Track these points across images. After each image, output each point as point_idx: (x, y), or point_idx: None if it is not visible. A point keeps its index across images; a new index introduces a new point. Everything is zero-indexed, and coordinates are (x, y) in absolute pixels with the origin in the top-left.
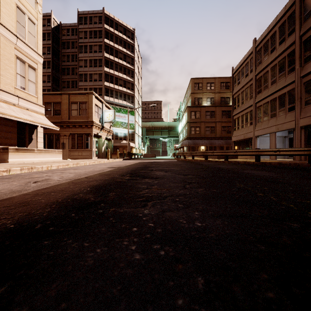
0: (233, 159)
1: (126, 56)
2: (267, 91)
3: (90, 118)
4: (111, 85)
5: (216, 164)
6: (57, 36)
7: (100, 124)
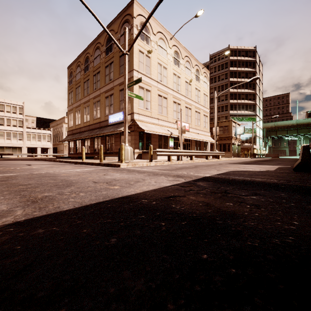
0: None
1: (248, 73)
2: None
3: (230, 135)
4: (234, 101)
5: None
6: None
7: (235, 136)
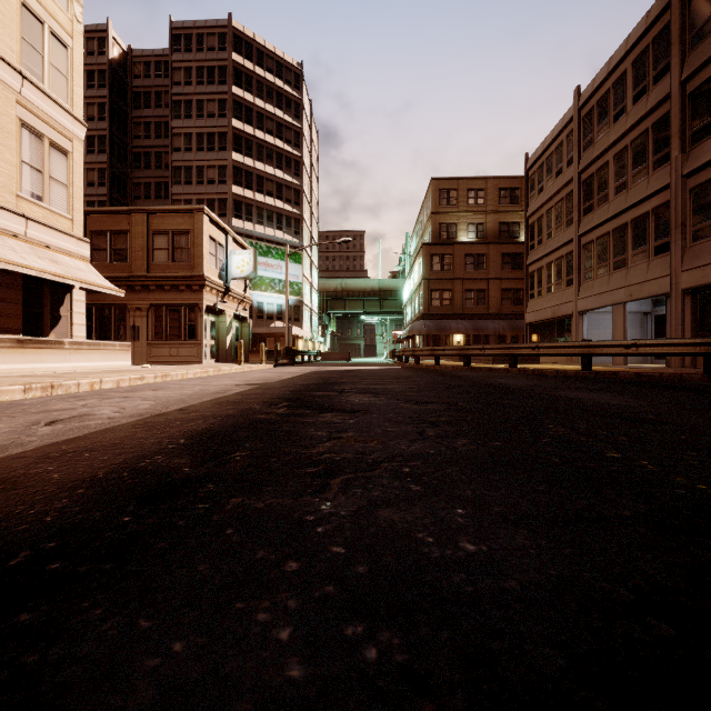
0: (529, 364)
1: (283, 126)
2: (606, 209)
3: (198, 270)
4: (247, 194)
5: (492, 375)
6: (121, 78)
7: (222, 282)
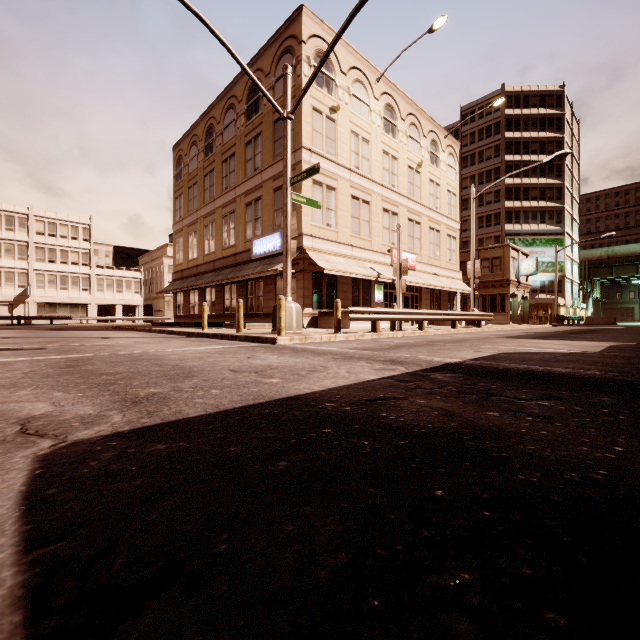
0: None
1: (545, 143)
2: None
3: (506, 276)
4: (515, 205)
5: None
6: None
7: (516, 280)
